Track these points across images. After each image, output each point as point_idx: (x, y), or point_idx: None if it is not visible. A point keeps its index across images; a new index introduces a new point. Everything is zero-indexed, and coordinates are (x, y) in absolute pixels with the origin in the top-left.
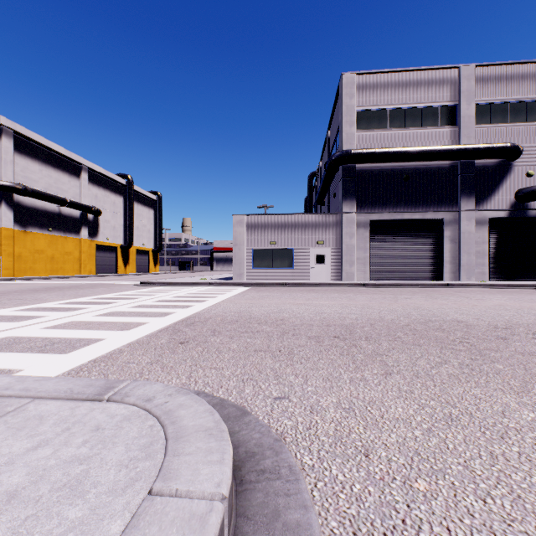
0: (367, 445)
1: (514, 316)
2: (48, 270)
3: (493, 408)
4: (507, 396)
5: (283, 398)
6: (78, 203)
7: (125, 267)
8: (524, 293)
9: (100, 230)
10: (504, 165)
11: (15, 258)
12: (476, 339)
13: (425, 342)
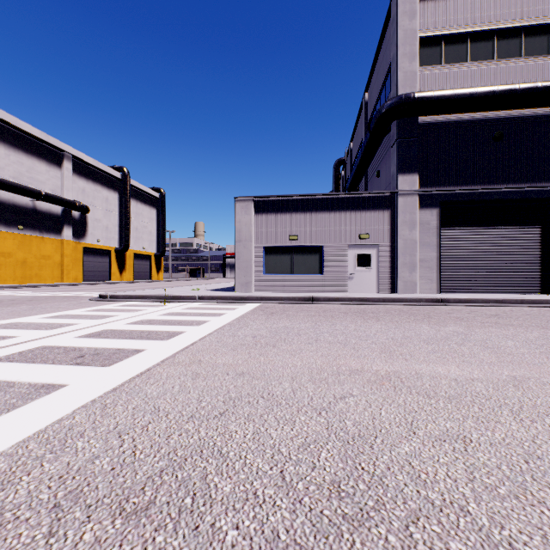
0: None
1: None
2: (17, 277)
3: None
4: None
5: None
6: (57, 196)
7: (120, 274)
8: None
9: (89, 231)
10: None
11: None
12: None
13: None
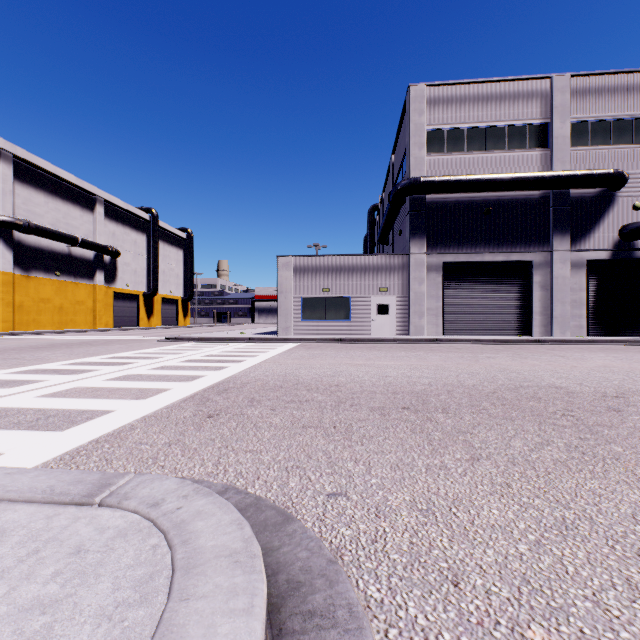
0: (455, 567)
1: (625, 380)
2: (55, 322)
3: (620, 509)
4: (635, 492)
5: (339, 494)
6: (91, 242)
7: (148, 319)
8: (632, 351)
9: (119, 275)
10: (606, 196)
11: (15, 308)
12: (583, 411)
13: (518, 416)
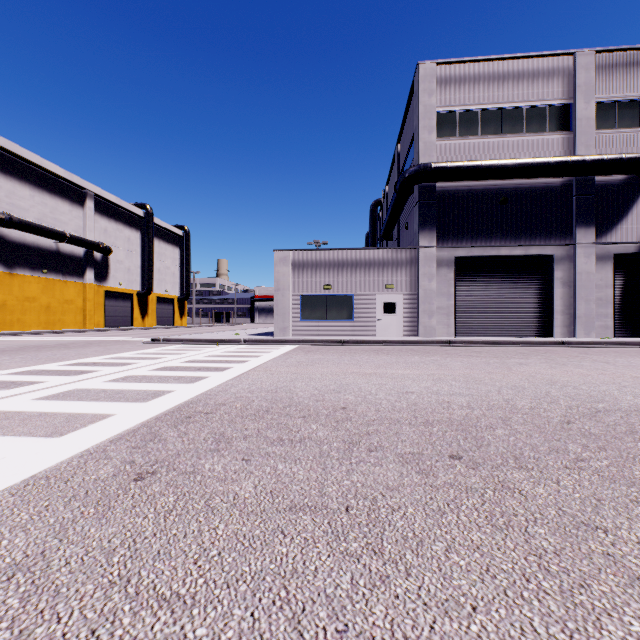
0: None
1: None
2: (42, 322)
3: None
4: None
5: None
6: (81, 238)
7: (143, 319)
8: None
9: (111, 273)
10: (635, 183)
11: None
12: None
13: None
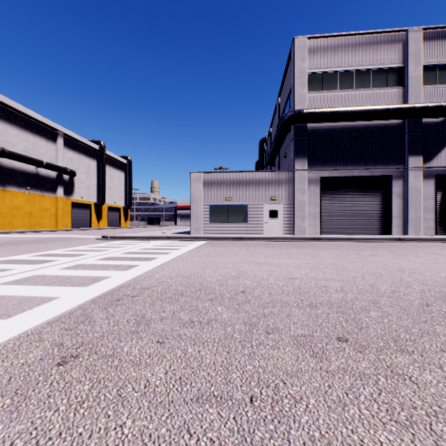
0: None
1: None
2: (26, 224)
3: None
4: None
5: None
6: (54, 164)
7: (98, 222)
8: None
9: (76, 189)
10: None
11: None
12: None
13: None
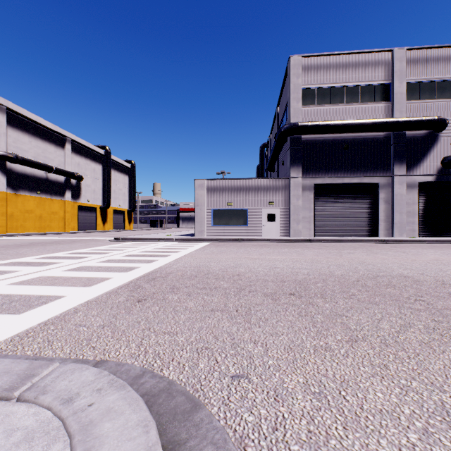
0: None
1: None
2: (36, 227)
3: None
4: None
5: (242, 376)
6: (62, 169)
7: (103, 225)
8: None
9: (82, 193)
10: (432, 136)
11: (8, 217)
12: (430, 297)
13: (380, 300)
